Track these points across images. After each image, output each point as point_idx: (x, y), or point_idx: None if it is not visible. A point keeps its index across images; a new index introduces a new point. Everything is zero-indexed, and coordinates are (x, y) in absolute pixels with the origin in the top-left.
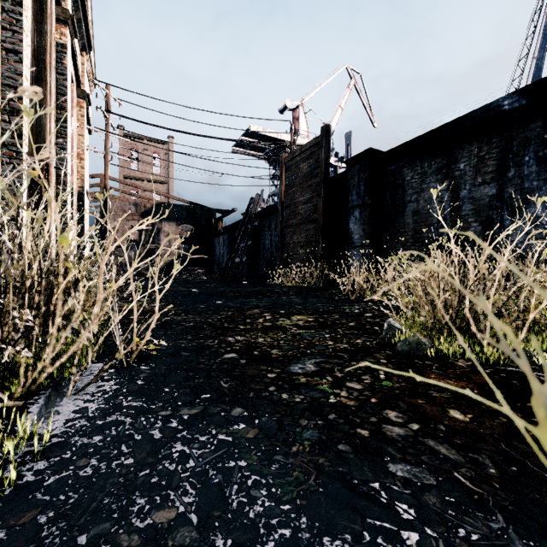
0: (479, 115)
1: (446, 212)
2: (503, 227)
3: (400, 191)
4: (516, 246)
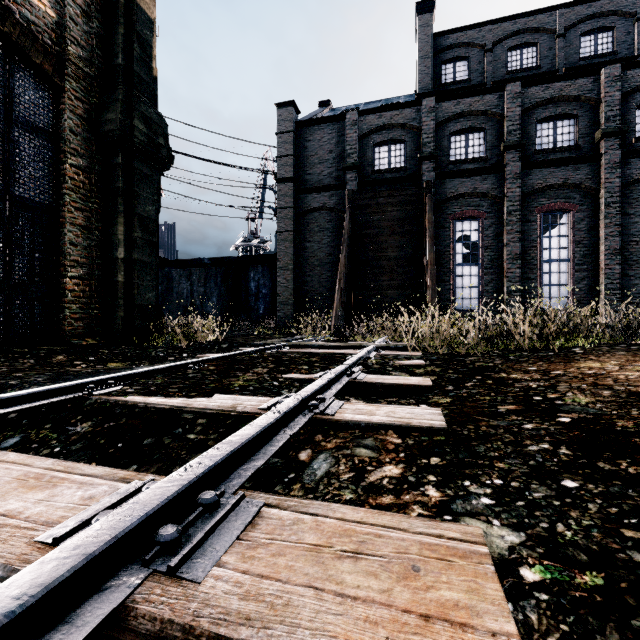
0: (199, 261)
1: (189, 295)
2: (206, 304)
3: (171, 281)
4: (209, 311)
